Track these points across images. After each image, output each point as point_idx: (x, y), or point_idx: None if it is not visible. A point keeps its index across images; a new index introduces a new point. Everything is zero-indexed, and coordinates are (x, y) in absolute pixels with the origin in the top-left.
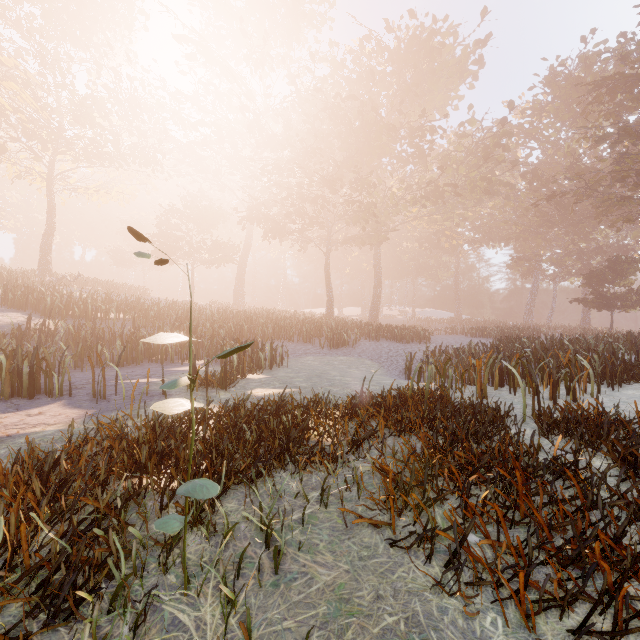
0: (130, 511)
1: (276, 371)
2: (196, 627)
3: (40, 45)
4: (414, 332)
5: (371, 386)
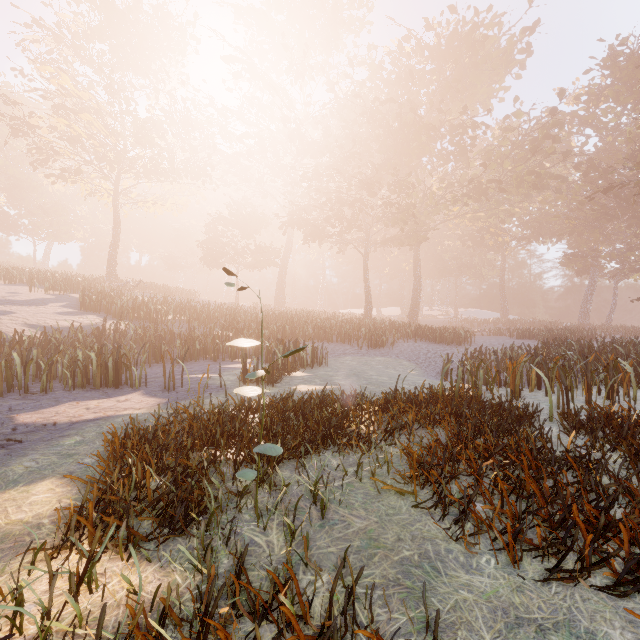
0: (210, 473)
1: (317, 370)
2: (267, 546)
3: (110, 79)
4: (454, 333)
5: (406, 385)
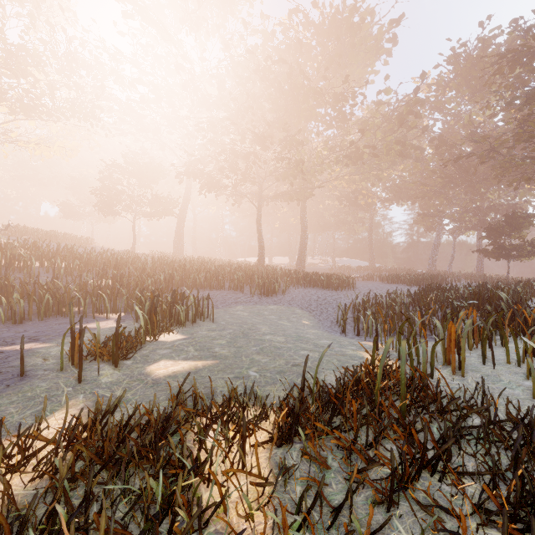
0: None
1: (198, 328)
2: None
3: None
4: (339, 279)
5: (308, 352)
